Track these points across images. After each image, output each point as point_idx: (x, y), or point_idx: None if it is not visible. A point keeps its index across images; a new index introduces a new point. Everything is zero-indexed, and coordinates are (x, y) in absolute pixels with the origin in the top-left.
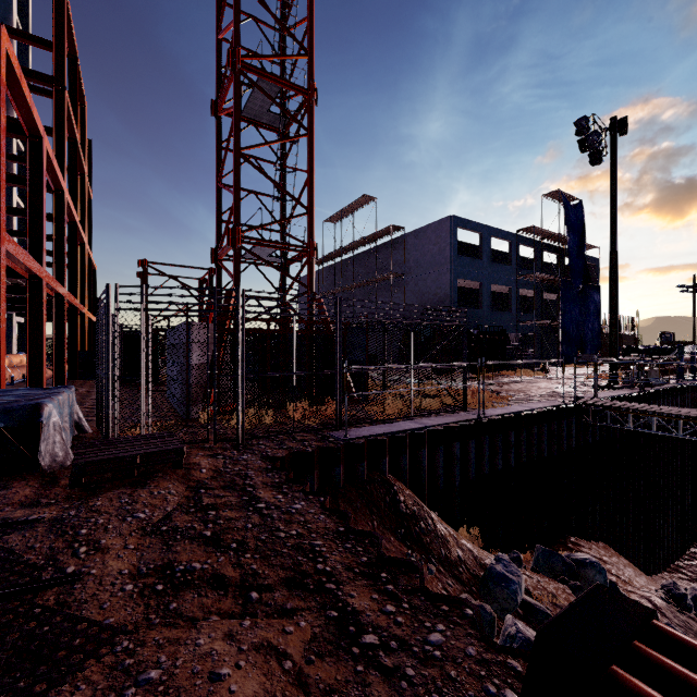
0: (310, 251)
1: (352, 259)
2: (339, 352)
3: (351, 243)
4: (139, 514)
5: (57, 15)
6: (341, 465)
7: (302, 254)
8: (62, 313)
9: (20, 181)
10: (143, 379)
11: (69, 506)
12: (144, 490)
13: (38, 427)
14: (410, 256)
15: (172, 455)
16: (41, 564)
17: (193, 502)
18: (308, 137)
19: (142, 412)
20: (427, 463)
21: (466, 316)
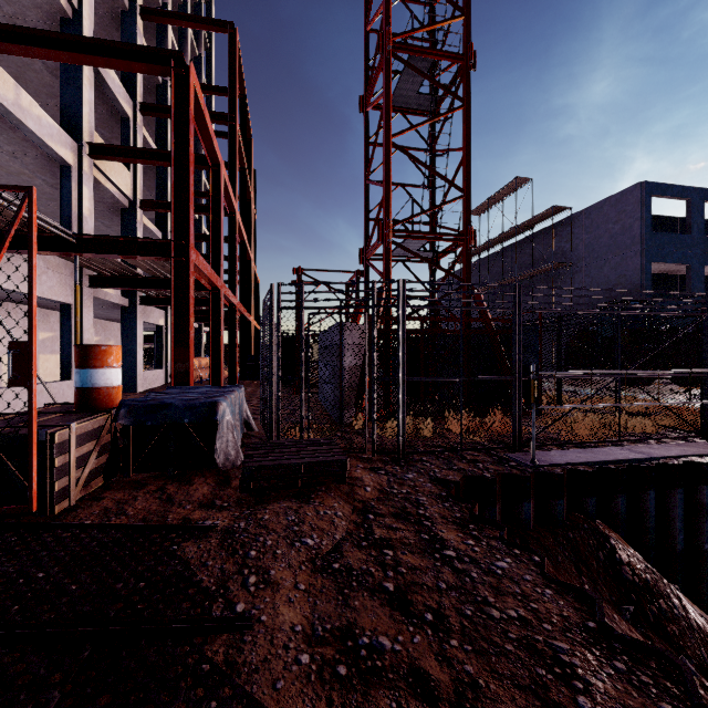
0: (467, 238)
1: (500, 253)
2: (517, 353)
3: (499, 234)
4: (307, 539)
5: (231, 60)
6: (530, 500)
7: (456, 244)
8: (235, 320)
9: (205, 209)
10: (302, 380)
11: (239, 515)
12: (309, 507)
13: (214, 425)
14: (578, 241)
15: (335, 467)
16: (212, 591)
17: (363, 532)
18: (464, 109)
19: (301, 414)
20: (654, 510)
21: (706, 303)
